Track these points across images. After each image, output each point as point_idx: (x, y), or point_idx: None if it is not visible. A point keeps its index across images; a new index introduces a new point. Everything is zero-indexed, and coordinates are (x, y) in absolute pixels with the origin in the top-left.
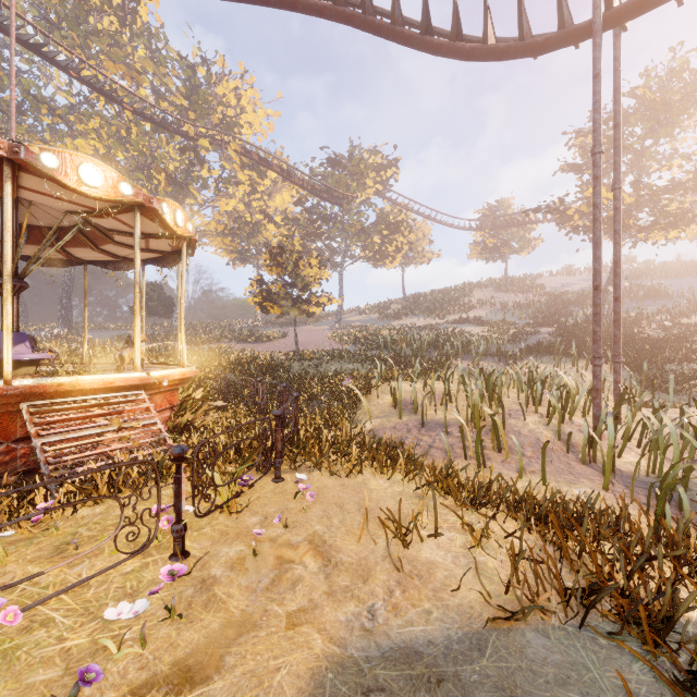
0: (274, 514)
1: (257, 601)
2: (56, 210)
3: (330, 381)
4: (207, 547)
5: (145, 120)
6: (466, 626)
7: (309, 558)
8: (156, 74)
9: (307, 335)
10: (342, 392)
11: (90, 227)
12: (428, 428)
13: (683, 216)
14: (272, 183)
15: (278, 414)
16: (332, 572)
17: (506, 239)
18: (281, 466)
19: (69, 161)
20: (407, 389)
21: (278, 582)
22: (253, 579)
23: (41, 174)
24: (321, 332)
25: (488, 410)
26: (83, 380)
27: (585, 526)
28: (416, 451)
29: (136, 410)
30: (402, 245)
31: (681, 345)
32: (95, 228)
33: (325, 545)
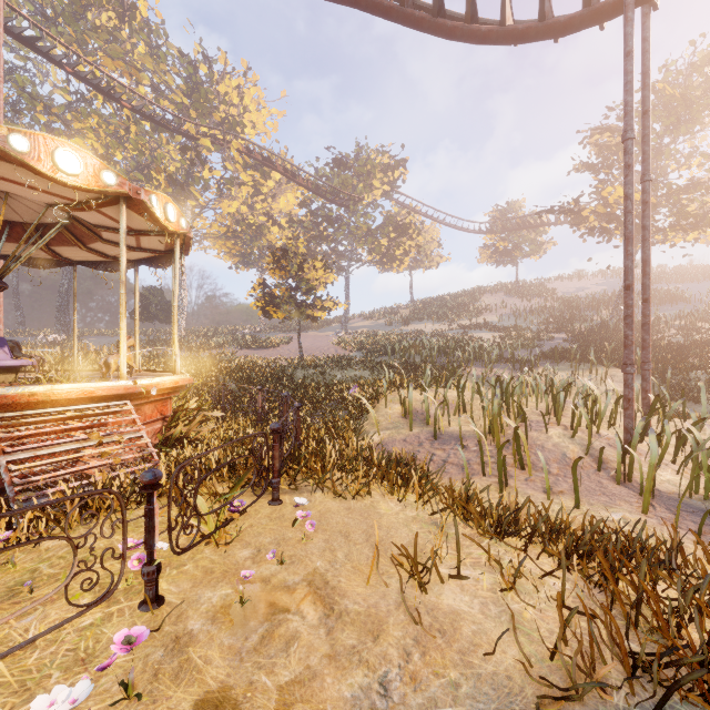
0: (269, 546)
1: (241, 668)
2: (38, 205)
3: (335, 389)
4: (186, 590)
5: (144, 119)
6: (506, 708)
7: (308, 604)
8: (156, 71)
9: (312, 341)
10: (348, 401)
11: (77, 223)
12: (441, 441)
13: (704, 216)
14: (276, 184)
15: (275, 428)
16: (335, 625)
17: (517, 242)
18: (280, 485)
19: (42, 145)
20: (418, 398)
21: (268, 639)
22: (238, 636)
23: (11, 159)
24: (327, 338)
25: (510, 422)
26: (59, 389)
27: (644, 570)
28: (429, 467)
29: (122, 421)
30: (410, 248)
31: (703, 351)
32: (81, 224)
33: (327, 586)
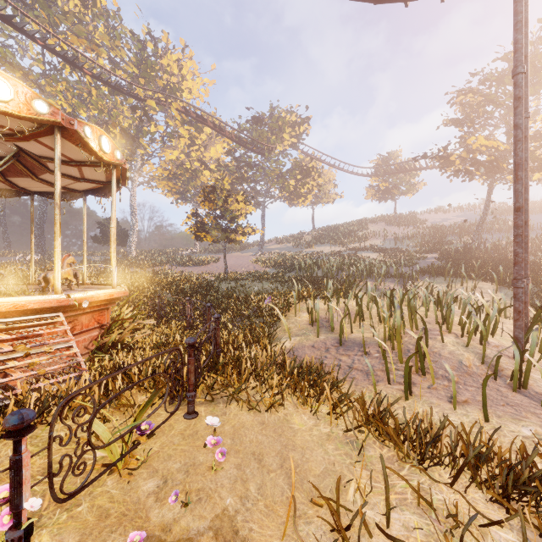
0: (177, 474)
1: None
2: None
3: (253, 299)
4: None
5: (103, 84)
6: None
7: None
8: (112, 47)
9: (235, 260)
10: (263, 310)
11: (26, 156)
12: (346, 347)
13: None
14: (208, 137)
15: (190, 342)
16: None
17: (396, 183)
18: (197, 395)
19: None
20: (322, 307)
21: None
22: None
23: None
24: (247, 258)
25: (413, 333)
26: None
27: None
28: (336, 372)
29: (58, 331)
30: (312, 187)
31: None
32: (30, 157)
33: (235, 538)
